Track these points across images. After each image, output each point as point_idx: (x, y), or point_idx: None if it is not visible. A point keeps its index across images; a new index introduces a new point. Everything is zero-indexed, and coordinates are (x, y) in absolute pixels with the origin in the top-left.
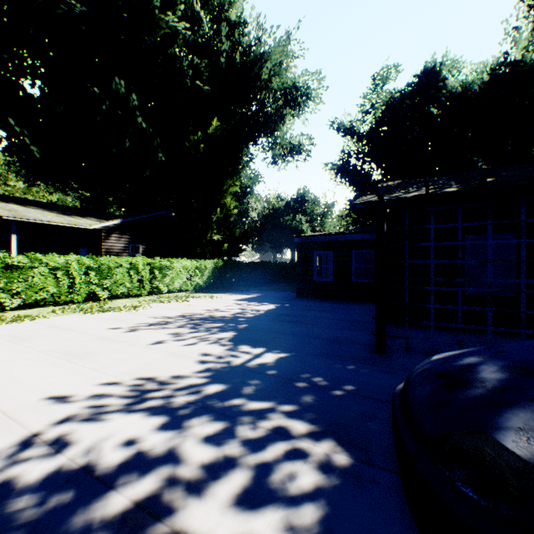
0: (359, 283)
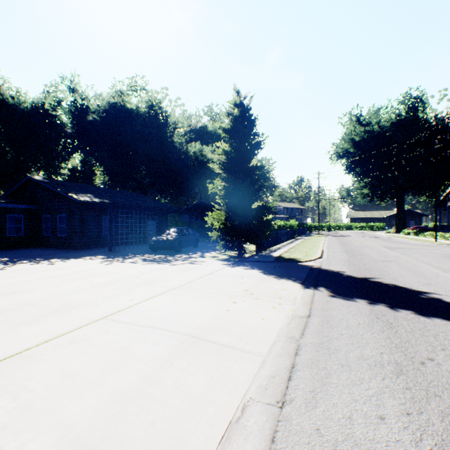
0: (12, 237)
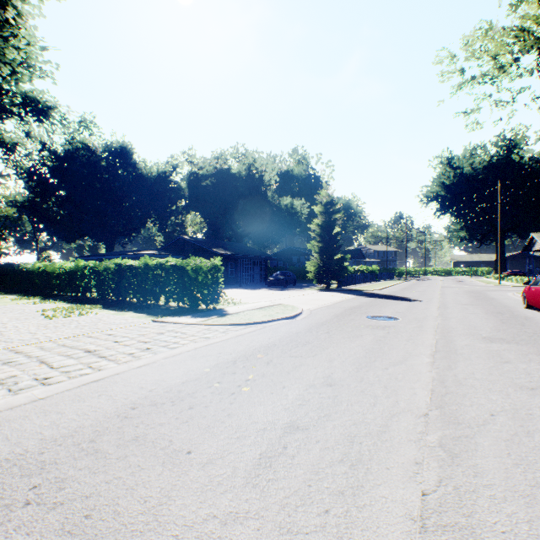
0: None
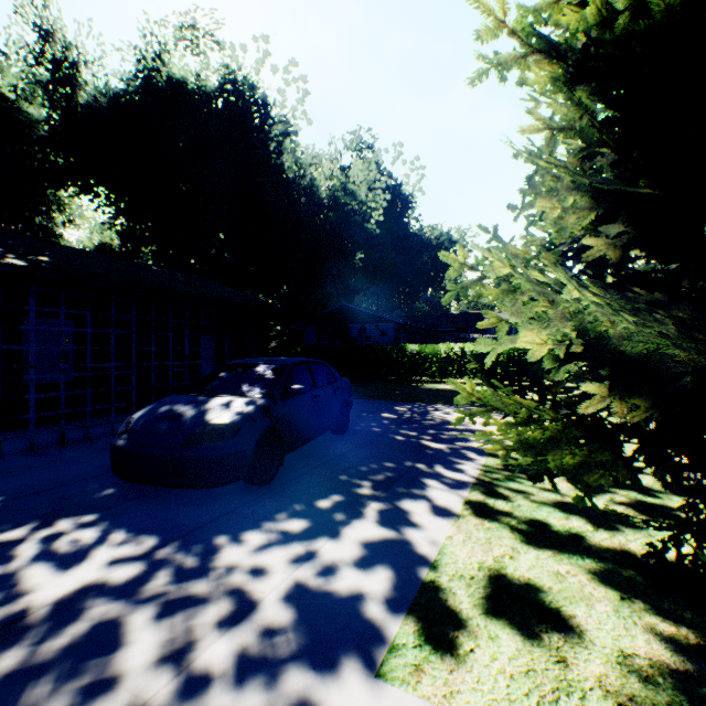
0: None
